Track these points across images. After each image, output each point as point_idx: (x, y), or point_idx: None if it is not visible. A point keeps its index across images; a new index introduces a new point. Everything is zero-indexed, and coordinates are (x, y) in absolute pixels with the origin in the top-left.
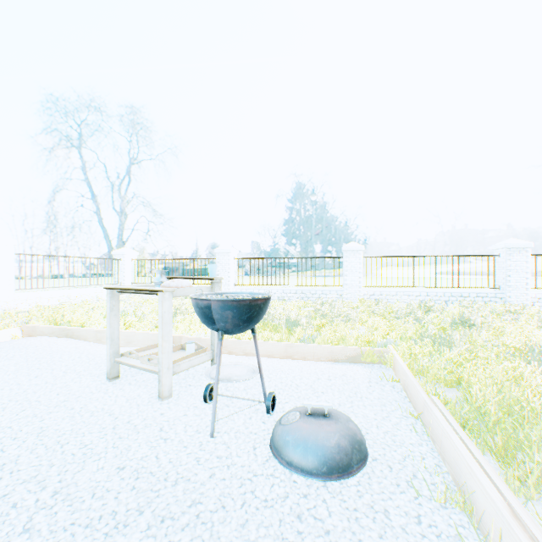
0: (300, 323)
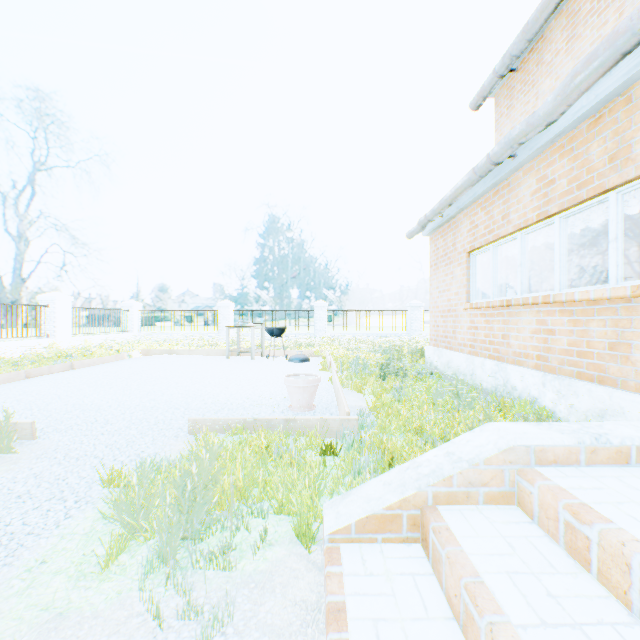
0: (290, 345)
